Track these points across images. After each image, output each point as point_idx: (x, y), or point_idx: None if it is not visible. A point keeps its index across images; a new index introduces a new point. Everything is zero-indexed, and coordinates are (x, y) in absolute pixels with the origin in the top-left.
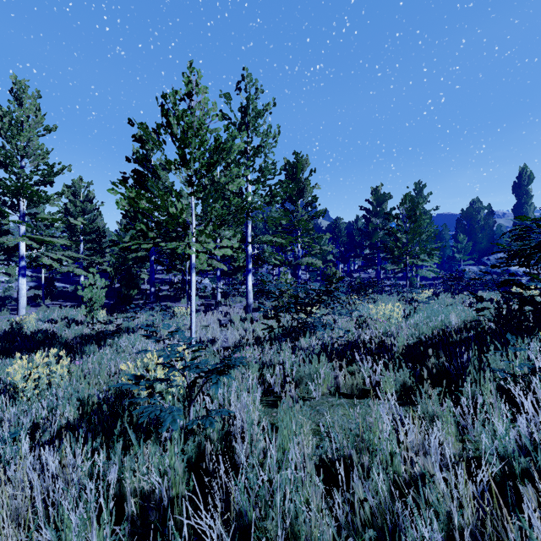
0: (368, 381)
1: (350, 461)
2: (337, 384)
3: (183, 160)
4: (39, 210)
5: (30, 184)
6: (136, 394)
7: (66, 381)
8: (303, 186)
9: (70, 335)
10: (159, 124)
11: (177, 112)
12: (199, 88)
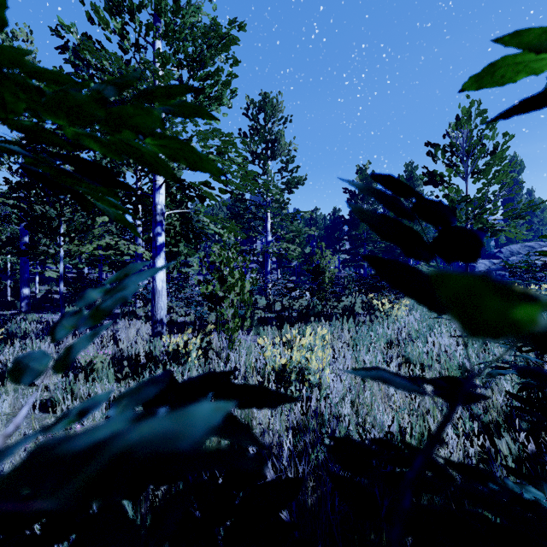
0: None
1: None
2: None
3: None
4: None
5: None
6: None
7: None
8: (274, 139)
9: None
10: None
11: None
12: None
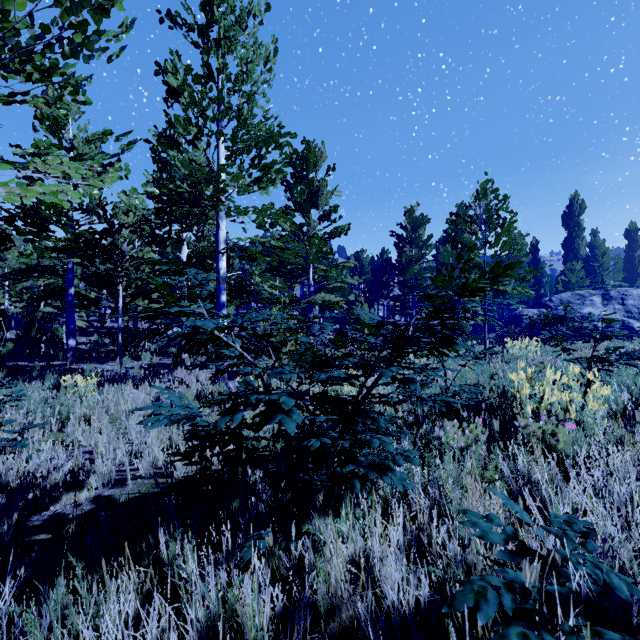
0: None
1: None
2: None
3: None
4: None
5: None
6: None
7: None
8: (317, 188)
9: None
10: None
11: None
12: None
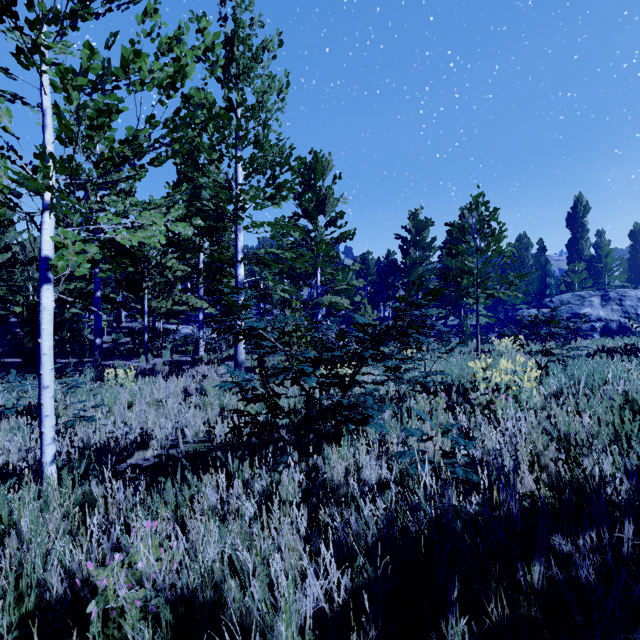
0: None
1: None
2: None
3: None
4: None
5: None
6: None
7: None
8: (324, 196)
9: None
10: None
11: None
12: None
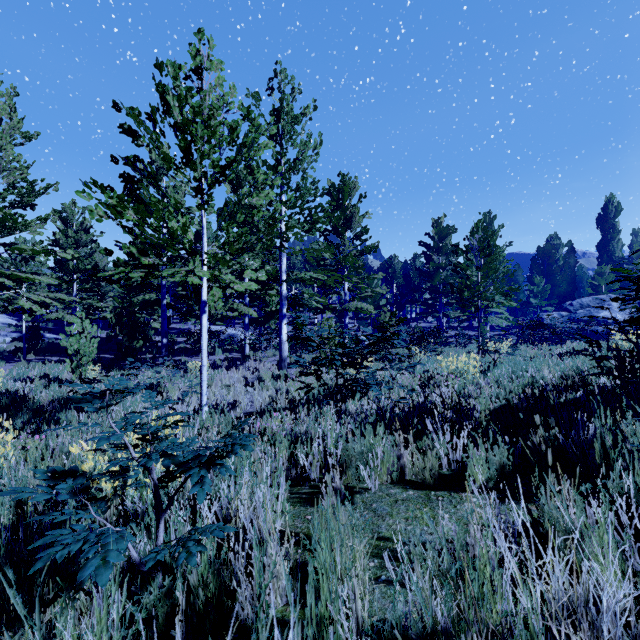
0: (446, 462)
1: (446, 639)
2: (402, 467)
3: (186, 155)
4: (18, 240)
5: (3, 206)
6: (95, 489)
7: (11, 465)
8: (351, 214)
9: (46, 398)
10: (154, 108)
11: (178, 90)
12: (212, 62)
